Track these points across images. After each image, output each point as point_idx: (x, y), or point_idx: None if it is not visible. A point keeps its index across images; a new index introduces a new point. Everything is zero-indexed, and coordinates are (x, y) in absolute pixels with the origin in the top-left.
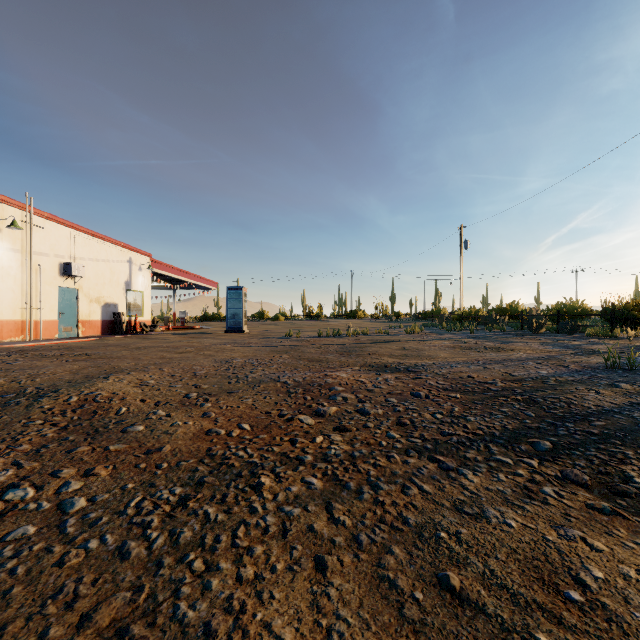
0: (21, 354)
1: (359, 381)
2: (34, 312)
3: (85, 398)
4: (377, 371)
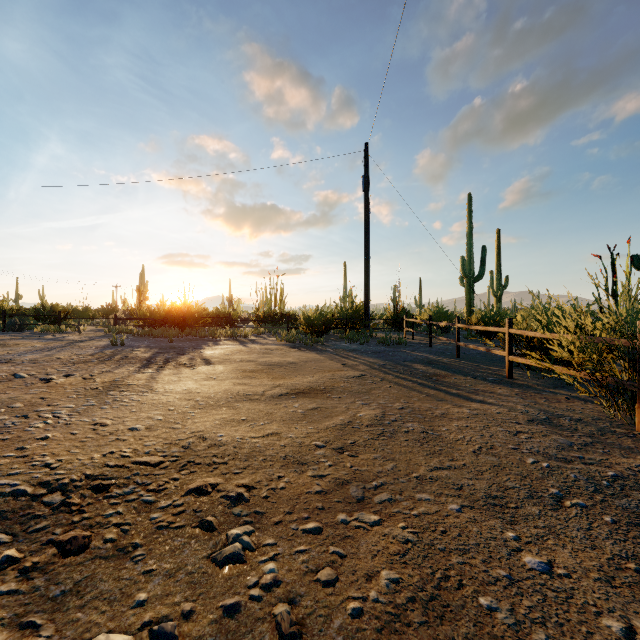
0: None
1: (1, 369)
2: None
3: None
4: None
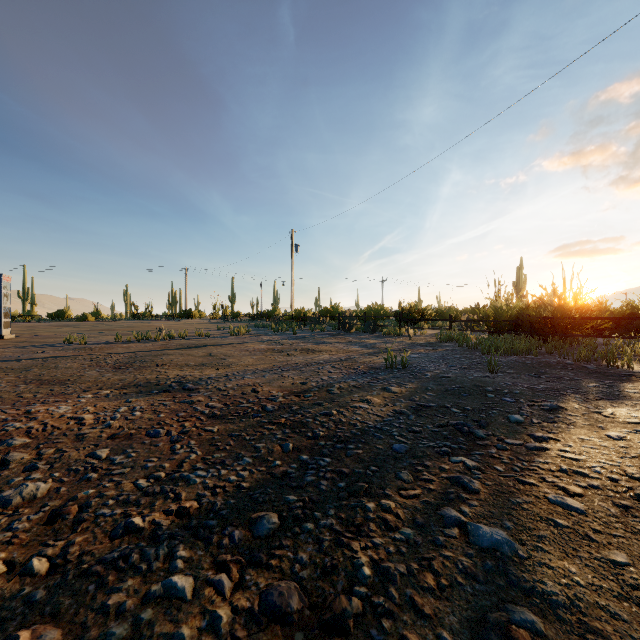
0: None
1: (75, 419)
2: None
3: None
4: (139, 393)
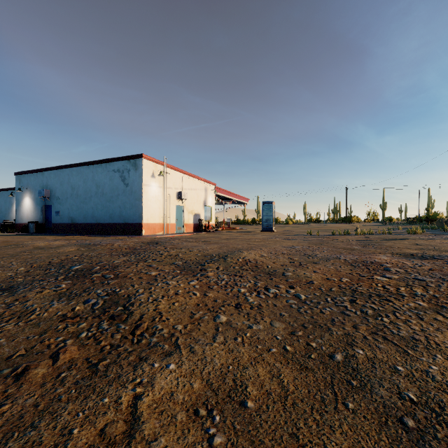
0: (178, 240)
1: (400, 262)
2: (167, 219)
3: (244, 260)
4: (406, 258)
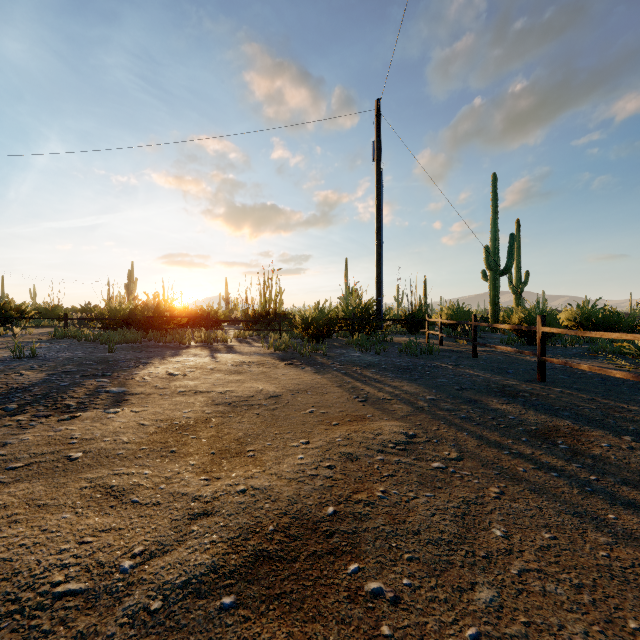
0: None
1: None
2: None
3: None
4: None
